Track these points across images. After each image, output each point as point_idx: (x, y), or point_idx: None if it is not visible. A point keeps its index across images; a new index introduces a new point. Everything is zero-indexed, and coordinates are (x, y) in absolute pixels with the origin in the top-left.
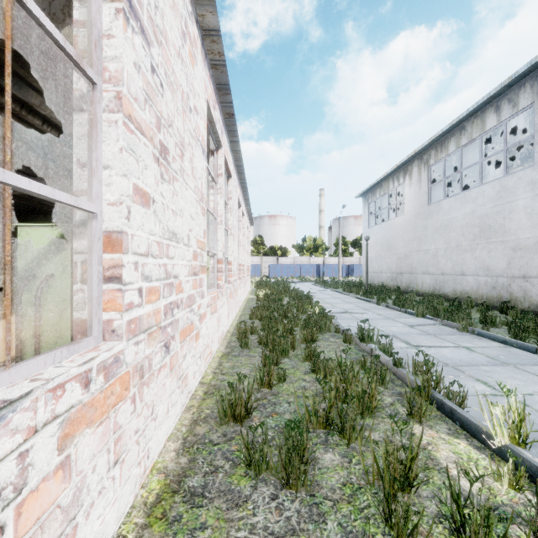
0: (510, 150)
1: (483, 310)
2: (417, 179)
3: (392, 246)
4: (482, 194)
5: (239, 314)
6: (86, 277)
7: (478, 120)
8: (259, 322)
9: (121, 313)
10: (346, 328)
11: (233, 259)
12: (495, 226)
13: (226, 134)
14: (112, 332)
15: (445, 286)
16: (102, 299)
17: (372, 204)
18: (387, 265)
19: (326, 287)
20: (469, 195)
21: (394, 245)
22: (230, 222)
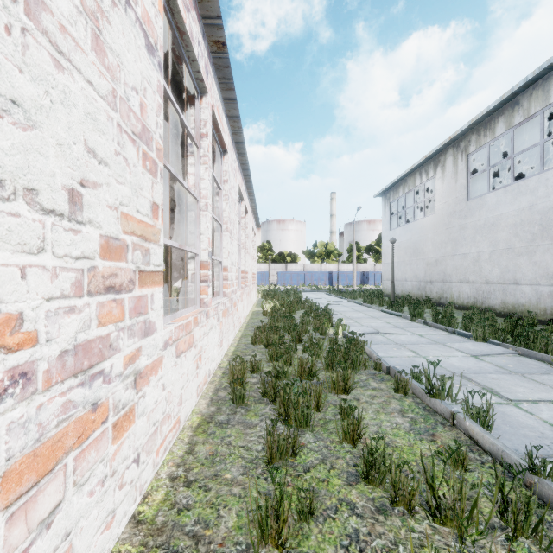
0: None
1: None
2: (452, 171)
3: (420, 250)
4: (545, 183)
5: (240, 336)
6: None
7: (539, 91)
8: (264, 349)
9: None
10: (387, 360)
11: (230, 263)
12: None
13: (216, 82)
14: None
15: (490, 297)
16: None
17: (393, 204)
18: (413, 272)
19: (342, 297)
20: (525, 185)
21: (422, 248)
22: (226, 213)
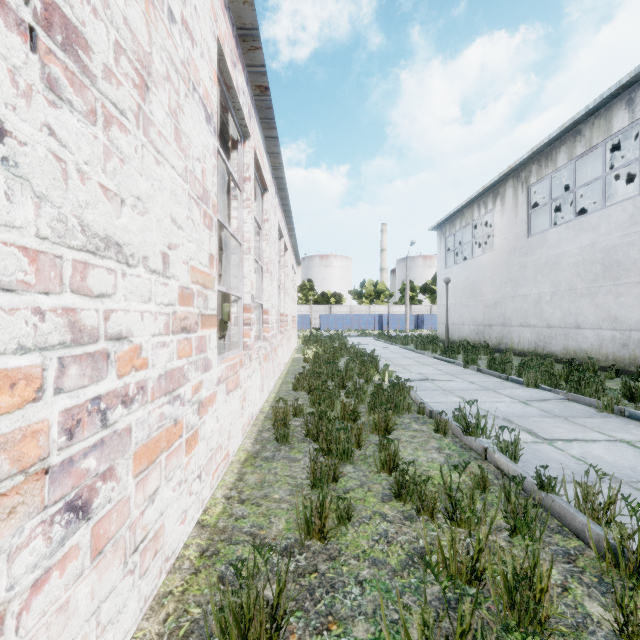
0: (631, 167)
1: (613, 376)
2: (512, 204)
3: (478, 291)
4: (607, 219)
5: (280, 383)
6: None
7: (601, 121)
8: (306, 395)
9: None
10: (432, 405)
11: (270, 306)
12: (627, 262)
13: (258, 122)
14: None
15: (551, 342)
16: None
17: (450, 239)
18: (471, 315)
19: (392, 343)
20: (587, 221)
21: (480, 289)
22: (266, 254)
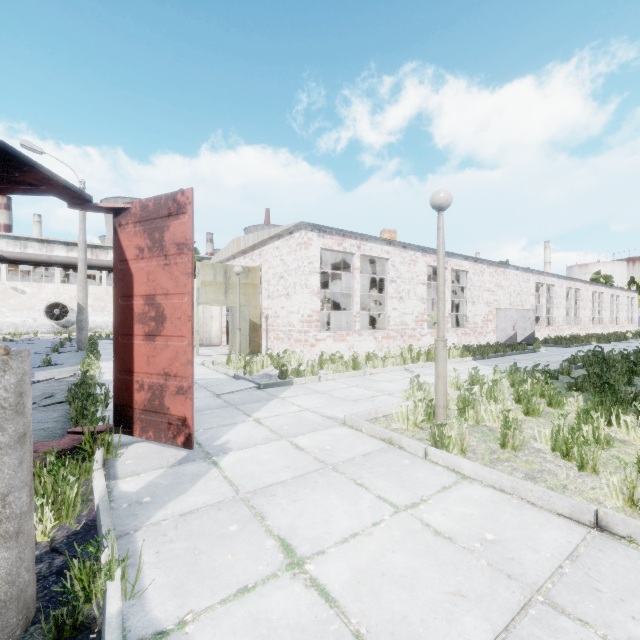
0: None
1: None
2: None
3: None
4: None
5: None
6: (578, 321)
7: None
8: None
9: (581, 323)
10: None
11: (604, 317)
12: None
13: (599, 285)
14: (580, 325)
15: None
16: (579, 322)
17: None
18: None
19: None
20: None
21: None
22: (603, 306)
